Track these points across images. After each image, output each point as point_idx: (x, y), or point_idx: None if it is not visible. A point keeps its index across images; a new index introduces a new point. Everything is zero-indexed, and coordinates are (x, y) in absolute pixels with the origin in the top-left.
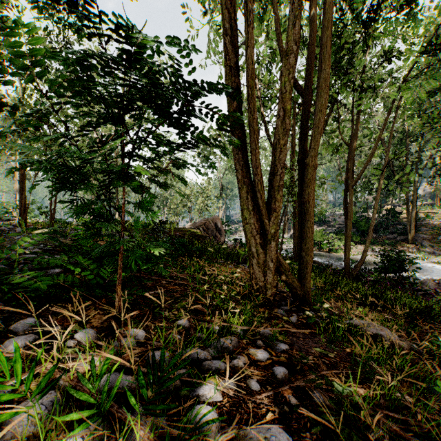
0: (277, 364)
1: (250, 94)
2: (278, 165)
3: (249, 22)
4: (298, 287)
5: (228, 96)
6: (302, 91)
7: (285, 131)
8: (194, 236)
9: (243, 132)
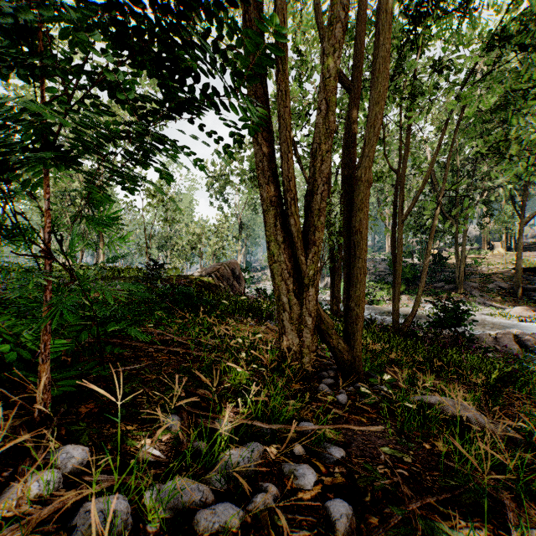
0: (331, 491)
1: (280, 70)
2: (319, 180)
3: None
4: (345, 351)
5: None
6: (348, 83)
7: (328, 133)
8: (204, 285)
9: (270, 130)
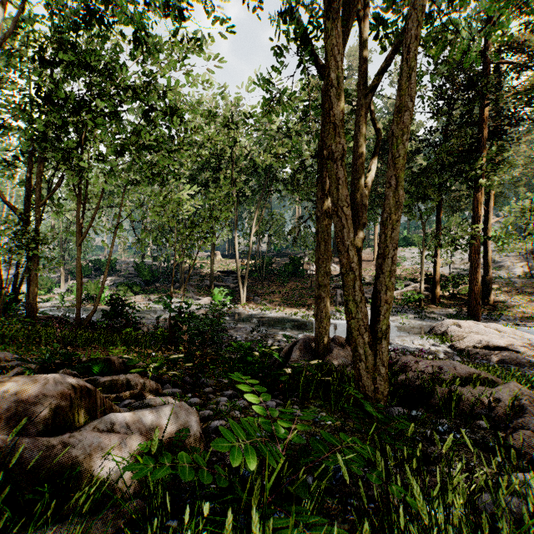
0: None
1: None
2: None
3: None
4: None
5: None
6: None
7: None
8: None
9: None
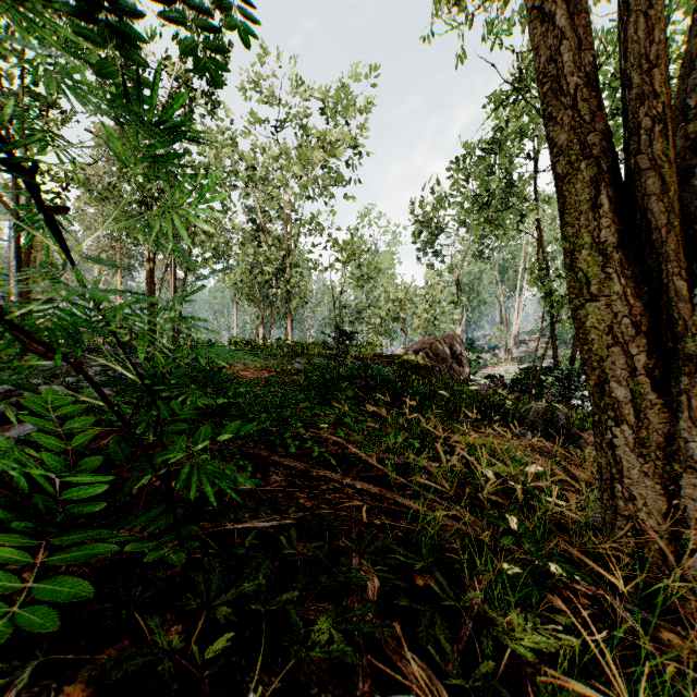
0: None
1: None
2: None
3: None
4: None
5: None
6: None
7: None
8: (410, 368)
9: None
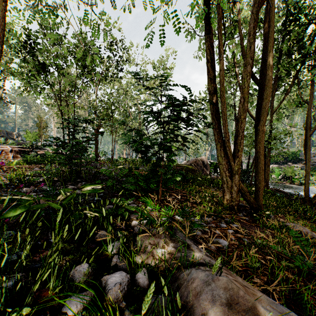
0: (230, 230)
1: (221, 95)
2: (240, 131)
3: (220, 59)
4: (254, 203)
5: (209, 94)
6: (258, 82)
7: (244, 111)
8: (188, 170)
9: (218, 113)
